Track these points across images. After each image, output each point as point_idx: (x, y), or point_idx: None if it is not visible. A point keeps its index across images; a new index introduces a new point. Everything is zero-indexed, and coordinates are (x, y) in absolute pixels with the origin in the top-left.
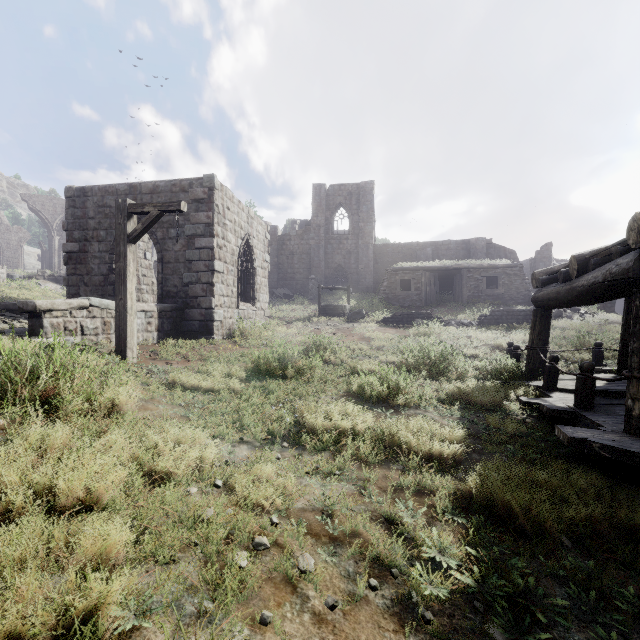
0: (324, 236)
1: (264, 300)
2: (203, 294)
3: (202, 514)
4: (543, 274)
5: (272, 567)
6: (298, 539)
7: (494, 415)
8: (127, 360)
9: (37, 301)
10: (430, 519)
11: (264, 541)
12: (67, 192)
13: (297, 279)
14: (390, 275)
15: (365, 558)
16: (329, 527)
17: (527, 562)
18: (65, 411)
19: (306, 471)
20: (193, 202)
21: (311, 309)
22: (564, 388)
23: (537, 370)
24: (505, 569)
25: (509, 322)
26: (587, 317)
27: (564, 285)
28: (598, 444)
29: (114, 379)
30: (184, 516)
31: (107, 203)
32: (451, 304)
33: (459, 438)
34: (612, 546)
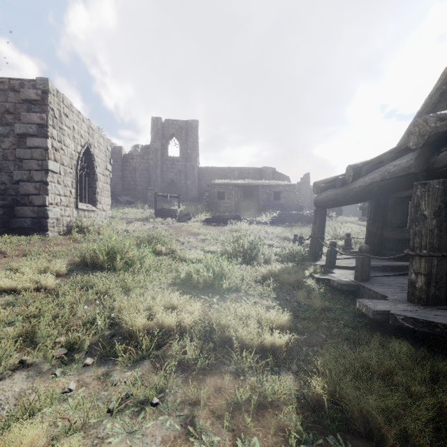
0: (160, 158)
1: (106, 203)
2: (36, 192)
3: None
4: (321, 183)
5: None
6: None
7: (302, 292)
8: None
9: None
10: None
11: None
12: None
13: (139, 190)
14: (210, 188)
15: None
16: None
17: None
18: None
19: (108, 409)
20: (24, 102)
21: (149, 212)
22: (340, 266)
23: (318, 253)
24: None
25: (290, 222)
26: (333, 219)
27: (341, 188)
28: (402, 316)
29: None
30: None
31: None
32: (252, 210)
33: (286, 322)
34: None
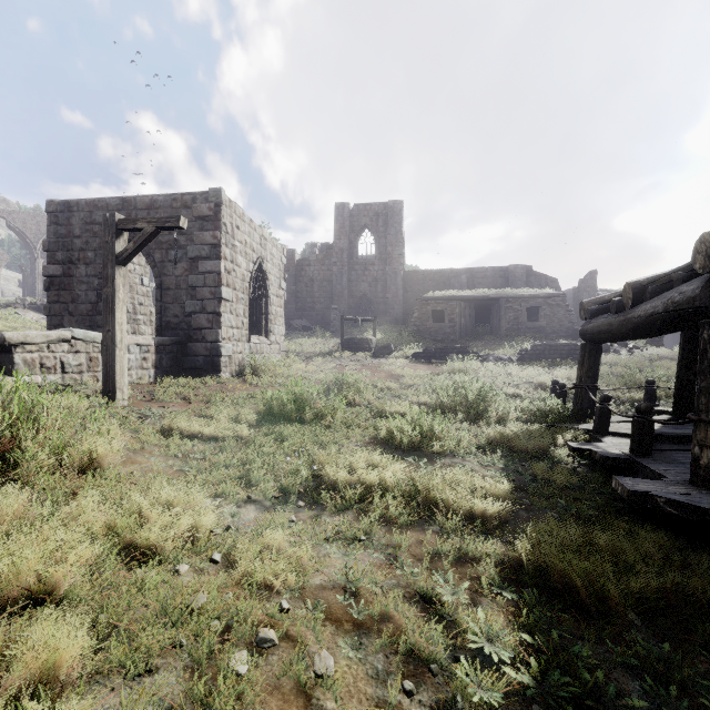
0: (348, 261)
1: (280, 333)
2: (208, 325)
3: (191, 603)
4: (592, 304)
5: (280, 670)
6: (314, 629)
7: (541, 464)
8: (116, 402)
9: (6, 333)
10: (474, 595)
11: (271, 636)
12: (48, 206)
13: (317, 309)
14: (421, 305)
15: (397, 650)
16: (353, 609)
17: (591, 648)
18: (27, 468)
19: (325, 537)
20: (197, 220)
21: (333, 343)
22: (617, 432)
23: (586, 411)
24: (568, 661)
25: (552, 357)
26: (636, 352)
27: (617, 316)
28: (663, 499)
29: (93, 427)
30: (168, 606)
31: (96, 220)
32: (488, 337)
33: (504, 493)
34: (690, 625)
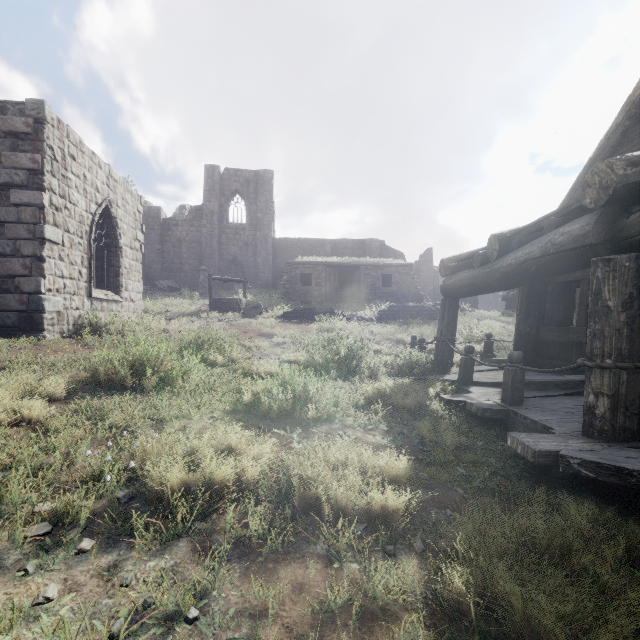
0: (218, 224)
1: (135, 289)
2: (25, 272)
3: None
4: (452, 261)
5: None
6: None
7: (426, 422)
8: None
9: None
10: None
11: None
12: None
13: (186, 270)
14: (290, 269)
15: None
16: None
17: None
18: None
19: (110, 633)
20: (7, 136)
21: (201, 304)
22: (480, 381)
23: (447, 363)
24: None
25: (405, 317)
26: (466, 313)
27: (481, 269)
28: (578, 460)
29: None
30: None
31: None
32: (350, 300)
33: (403, 471)
34: None
